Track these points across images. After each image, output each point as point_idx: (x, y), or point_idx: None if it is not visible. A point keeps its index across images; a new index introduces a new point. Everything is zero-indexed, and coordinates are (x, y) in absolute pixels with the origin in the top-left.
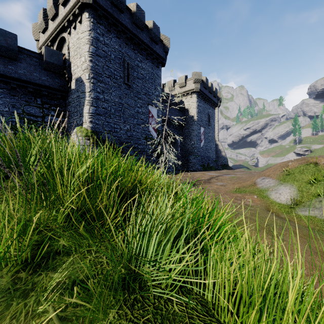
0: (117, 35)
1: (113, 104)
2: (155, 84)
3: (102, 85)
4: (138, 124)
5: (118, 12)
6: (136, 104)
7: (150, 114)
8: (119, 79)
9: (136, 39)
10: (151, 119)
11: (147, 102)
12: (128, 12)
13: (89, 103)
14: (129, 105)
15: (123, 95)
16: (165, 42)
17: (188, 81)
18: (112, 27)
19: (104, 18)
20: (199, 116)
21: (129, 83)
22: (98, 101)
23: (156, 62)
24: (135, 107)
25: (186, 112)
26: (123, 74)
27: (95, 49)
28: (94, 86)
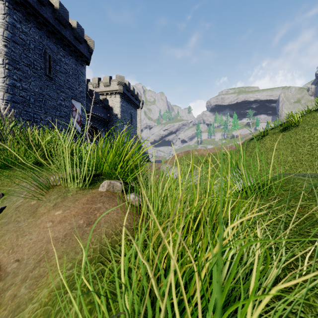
0: (37, 25)
1: (32, 93)
2: (79, 80)
3: (19, 73)
4: (61, 116)
5: (39, 4)
6: (59, 97)
7: (74, 108)
8: (39, 70)
9: (59, 34)
10: (75, 113)
11: (70, 96)
12: (50, 7)
13: (4, 89)
14: (51, 97)
15: (44, 87)
16: (89, 43)
17: (112, 82)
18: (31, 16)
19: (22, 6)
20: (122, 114)
21: (51, 76)
22: (14, 88)
23: (80, 59)
24: (58, 99)
25: (111, 109)
26: (44, 66)
27: (11, 35)
28: (9, 72)
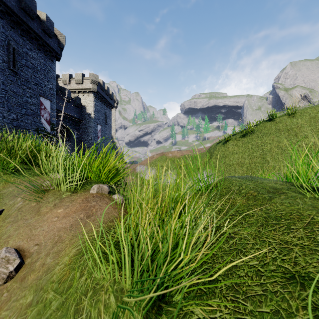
0: None
1: None
2: (48, 77)
3: None
4: (27, 114)
5: None
6: (25, 93)
7: (42, 106)
8: (1, 63)
9: (25, 26)
10: (44, 111)
11: (38, 93)
12: None
13: None
14: (15, 93)
15: (8, 82)
16: (60, 38)
17: (85, 80)
18: None
19: None
20: (96, 114)
21: (16, 70)
22: None
23: (50, 54)
24: (24, 96)
25: (83, 108)
26: (8, 59)
27: None
28: None
